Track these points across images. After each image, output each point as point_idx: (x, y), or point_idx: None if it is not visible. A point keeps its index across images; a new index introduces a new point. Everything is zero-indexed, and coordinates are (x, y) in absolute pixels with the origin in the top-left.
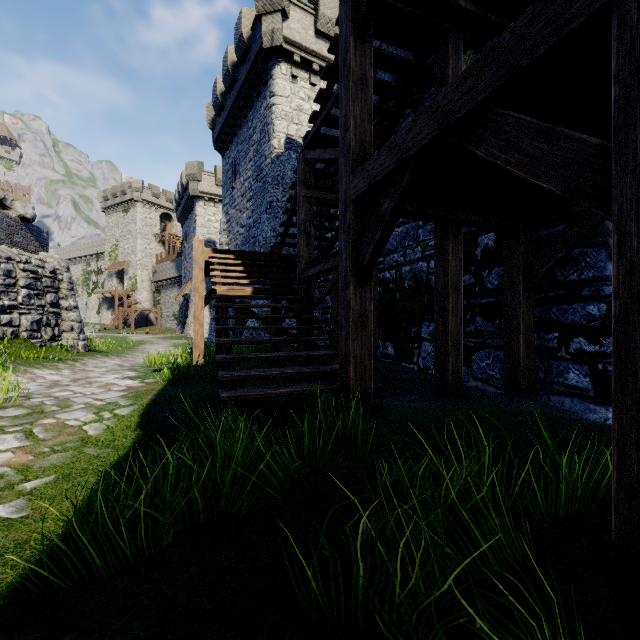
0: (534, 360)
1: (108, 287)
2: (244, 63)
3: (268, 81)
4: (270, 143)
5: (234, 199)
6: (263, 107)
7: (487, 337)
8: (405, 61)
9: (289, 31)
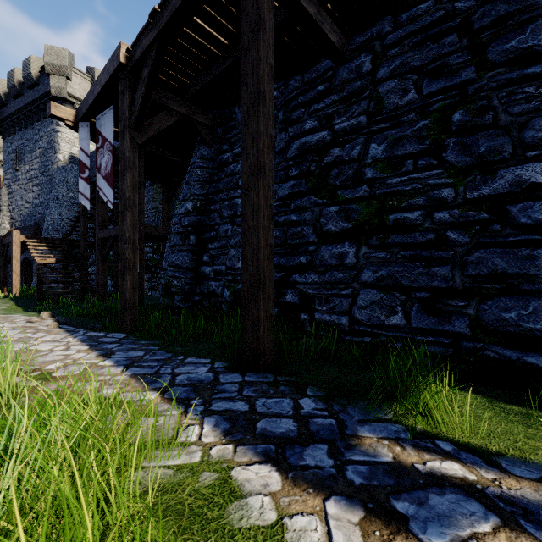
0: None
1: None
2: (32, 89)
3: None
4: (56, 155)
5: (18, 178)
6: (50, 128)
7: None
8: None
9: (72, 89)
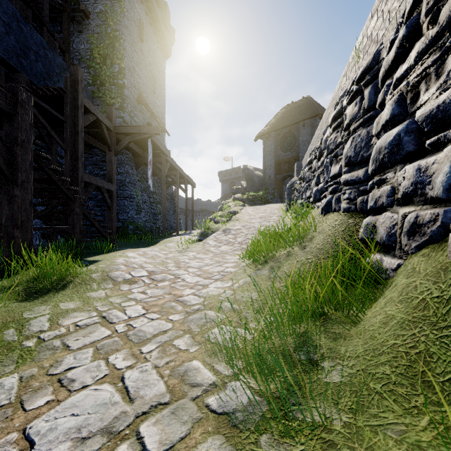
0: None
1: None
2: None
3: None
4: None
5: None
6: None
7: None
8: None
9: None
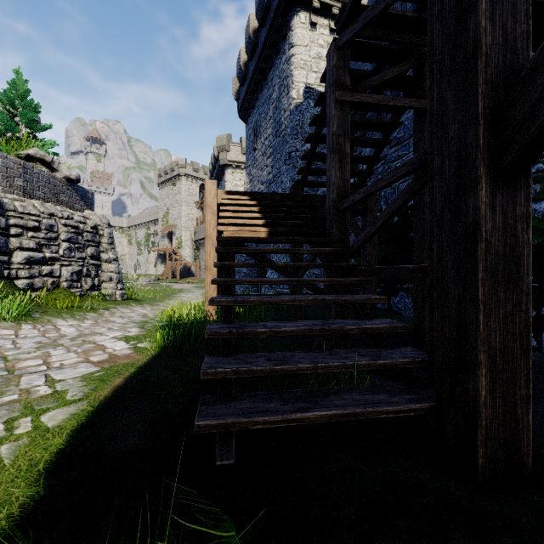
0: None
1: (161, 246)
2: (264, 25)
3: (287, 34)
4: (289, 95)
5: (256, 159)
6: (282, 62)
7: None
8: None
9: None
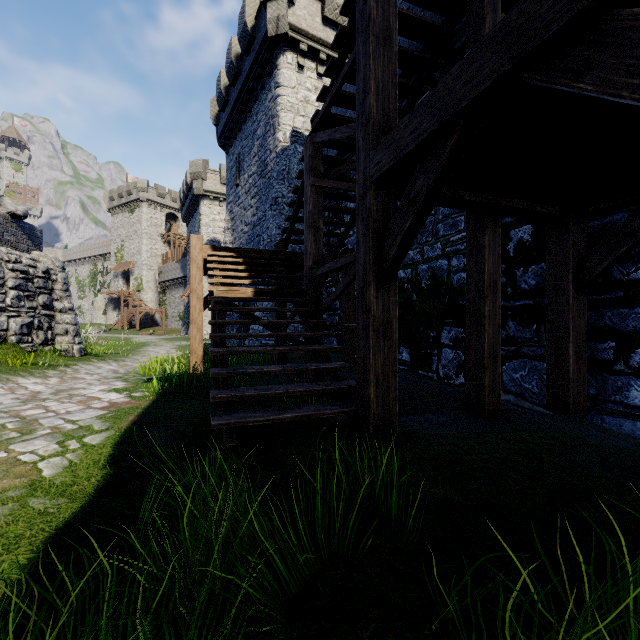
0: (585, 374)
1: (114, 287)
2: (248, 54)
3: (273, 71)
4: (275, 136)
5: (238, 196)
6: (268, 99)
7: (522, 345)
8: (430, 24)
9: (295, 18)
